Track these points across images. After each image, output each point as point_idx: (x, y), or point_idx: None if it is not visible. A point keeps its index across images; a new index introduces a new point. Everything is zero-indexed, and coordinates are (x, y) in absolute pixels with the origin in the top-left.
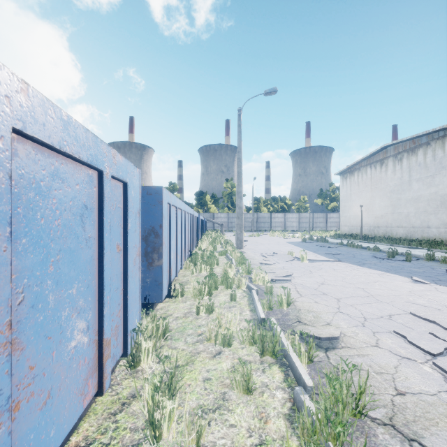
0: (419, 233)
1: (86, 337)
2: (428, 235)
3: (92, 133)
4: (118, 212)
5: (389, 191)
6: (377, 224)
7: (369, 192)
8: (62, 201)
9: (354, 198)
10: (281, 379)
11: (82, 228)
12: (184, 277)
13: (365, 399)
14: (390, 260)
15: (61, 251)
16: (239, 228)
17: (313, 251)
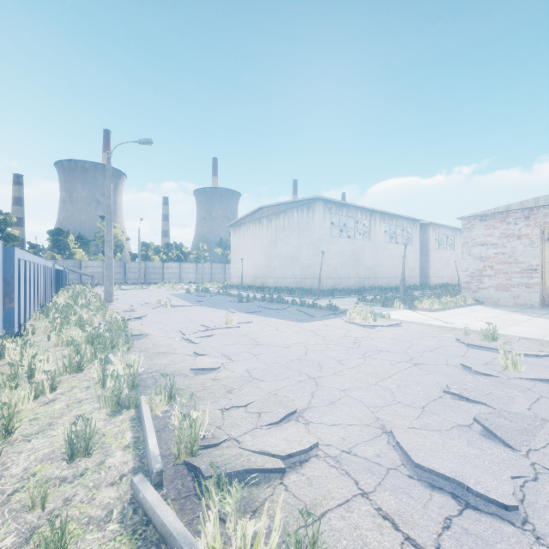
0: (281, 282)
1: None
2: (286, 283)
3: None
4: None
5: (264, 246)
6: (257, 275)
7: (251, 246)
8: None
9: (241, 250)
10: None
11: None
12: (33, 326)
13: (131, 343)
14: (238, 303)
15: None
16: (109, 280)
17: (187, 300)
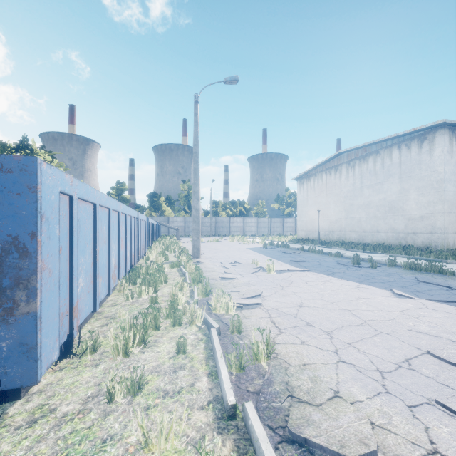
0: (370, 237)
1: None
2: (378, 239)
3: None
4: None
5: (343, 196)
6: (332, 229)
7: (324, 197)
8: None
9: (310, 203)
10: None
11: None
12: (112, 307)
13: None
14: (357, 268)
15: None
16: (196, 234)
17: (277, 258)
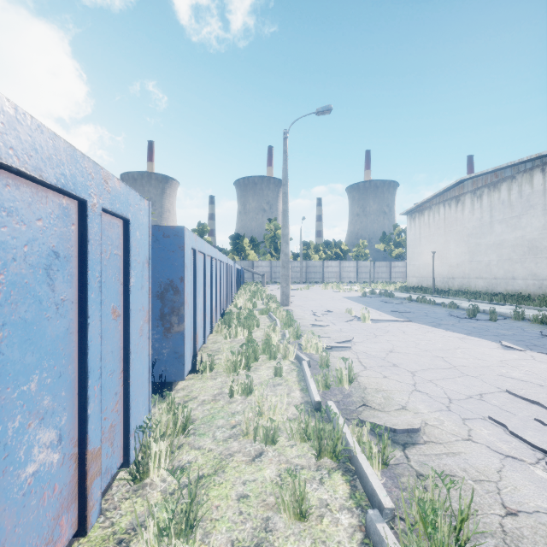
0: (502, 286)
1: (57, 453)
2: (513, 287)
3: (66, 142)
4: (114, 262)
5: (466, 234)
6: (452, 275)
7: (442, 236)
8: (8, 245)
9: (424, 242)
10: (346, 494)
11: (48, 286)
12: (214, 344)
13: (469, 530)
14: (471, 320)
15: (5, 326)
16: (285, 280)
17: (377, 308)
